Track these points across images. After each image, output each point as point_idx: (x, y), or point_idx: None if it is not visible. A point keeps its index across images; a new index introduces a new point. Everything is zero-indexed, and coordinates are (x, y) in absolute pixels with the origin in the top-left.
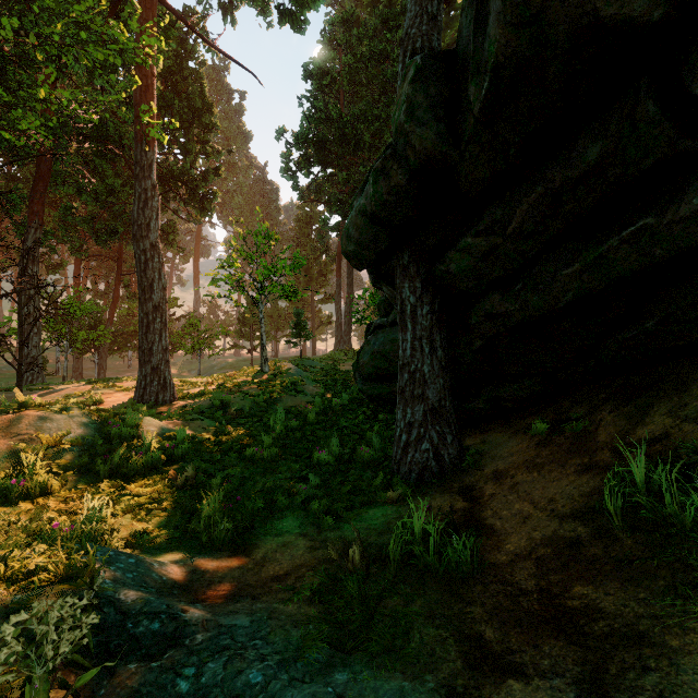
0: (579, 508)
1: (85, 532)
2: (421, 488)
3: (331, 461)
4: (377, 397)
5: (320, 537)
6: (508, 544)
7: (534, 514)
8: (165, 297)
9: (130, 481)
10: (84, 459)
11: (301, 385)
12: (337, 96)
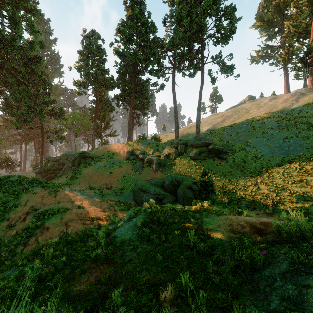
0: None
1: None
2: None
3: None
4: None
5: None
6: None
7: None
8: None
9: None
10: None
11: None
12: None
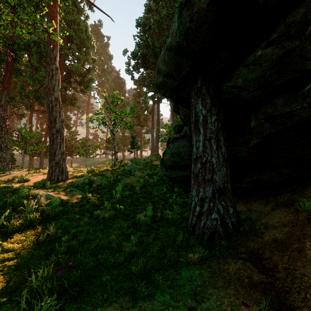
0: None
1: None
2: (213, 248)
3: (147, 221)
4: (174, 178)
5: (134, 309)
6: None
7: None
8: (62, 126)
9: (10, 237)
10: None
11: (133, 171)
12: (152, 35)
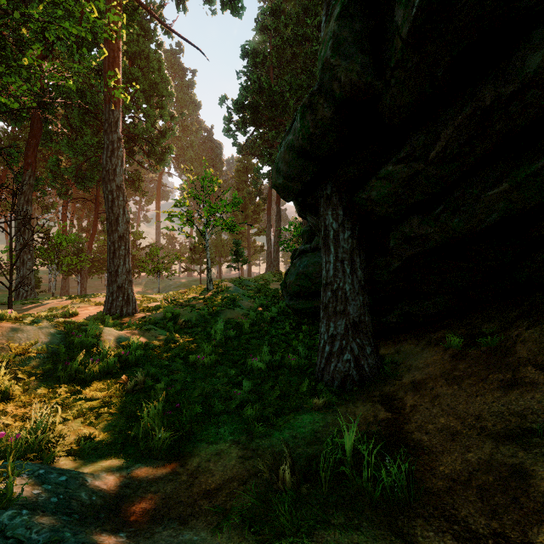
0: (513, 429)
1: (30, 441)
2: (344, 395)
3: (262, 368)
4: (302, 311)
5: (251, 445)
6: (442, 466)
7: (463, 431)
8: (128, 229)
9: (87, 385)
10: (47, 366)
11: (238, 300)
12: (268, 71)
